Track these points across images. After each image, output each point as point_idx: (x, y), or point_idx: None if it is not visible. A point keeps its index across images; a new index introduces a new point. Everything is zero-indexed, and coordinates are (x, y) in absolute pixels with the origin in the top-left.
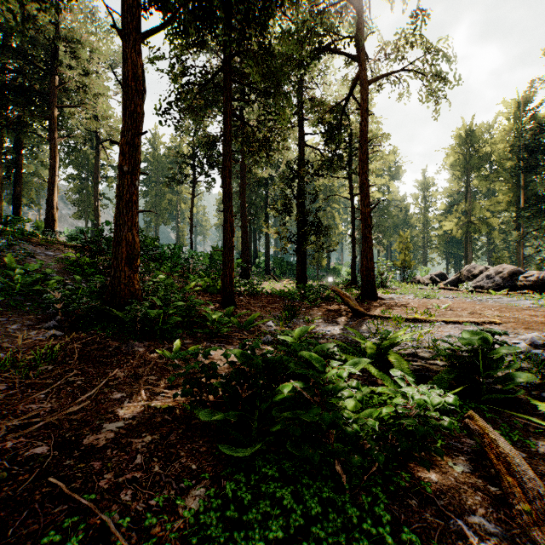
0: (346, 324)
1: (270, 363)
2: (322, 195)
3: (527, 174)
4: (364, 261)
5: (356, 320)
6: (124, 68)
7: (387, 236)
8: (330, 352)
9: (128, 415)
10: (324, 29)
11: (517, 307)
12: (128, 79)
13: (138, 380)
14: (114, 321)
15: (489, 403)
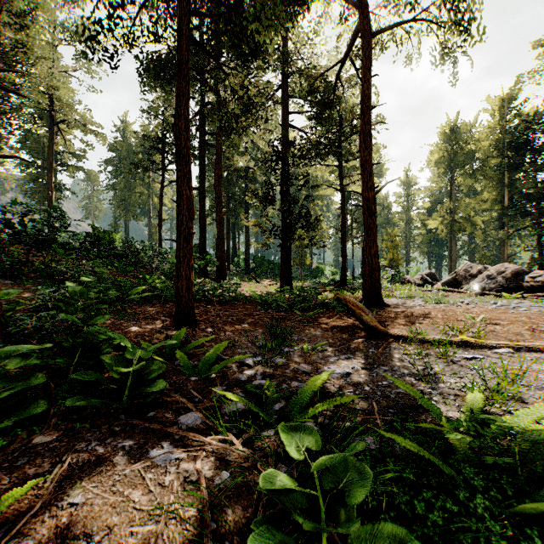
0: (365, 353)
1: None
2: (304, 191)
3: (512, 173)
4: (366, 257)
5: (376, 344)
6: None
7: None
8: None
9: None
10: None
11: None
12: None
13: None
14: None
15: None
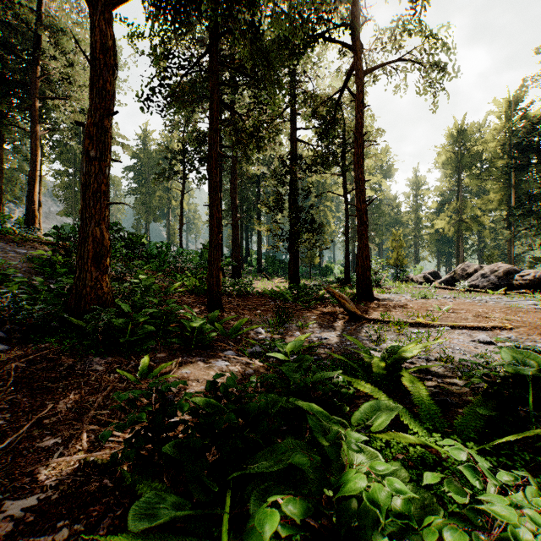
0: (343, 329)
1: (249, 414)
2: (314, 193)
3: (518, 173)
4: (359, 259)
5: (354, 324)
6: (91, 39)
7: (380, 234)
8: (334, 383)
9: (51, 479)
10: (317, 15)
11: (521, 309)
12: (95, 51)
13: (82, 416)
14: (76, 330)
15: (540, 448)
